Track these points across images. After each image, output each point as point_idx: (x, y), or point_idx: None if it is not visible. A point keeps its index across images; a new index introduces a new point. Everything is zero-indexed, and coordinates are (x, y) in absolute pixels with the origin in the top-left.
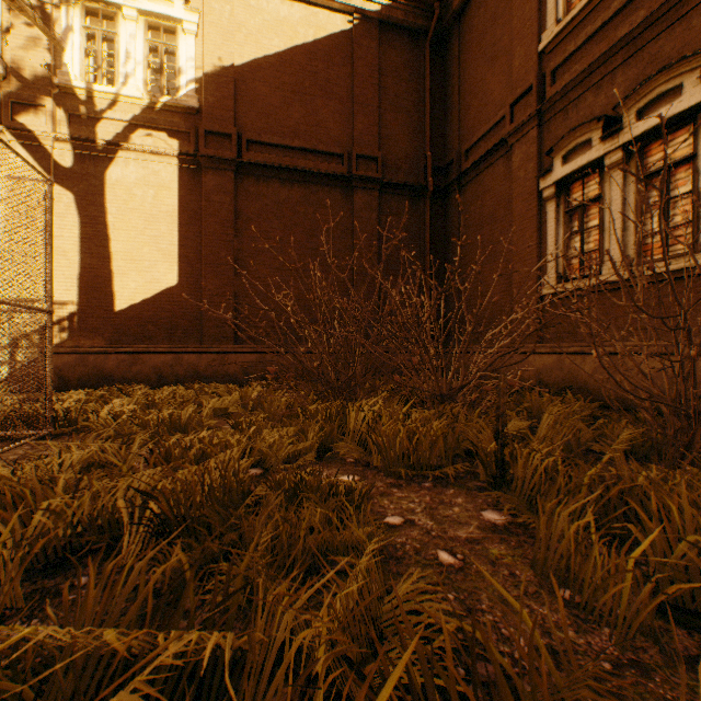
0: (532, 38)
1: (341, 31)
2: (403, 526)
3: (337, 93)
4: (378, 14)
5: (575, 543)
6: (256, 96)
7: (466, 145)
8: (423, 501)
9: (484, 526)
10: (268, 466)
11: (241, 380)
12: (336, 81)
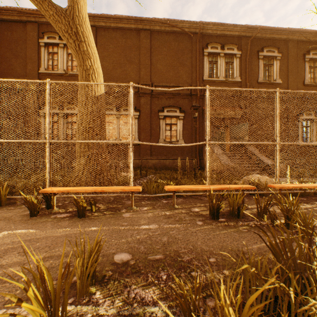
0: (36, 66)
1: None
2: None
3: None
4: None
5: None
6: None
7: (0, 77)
8: None
9: None
10: None
11: None
12: None
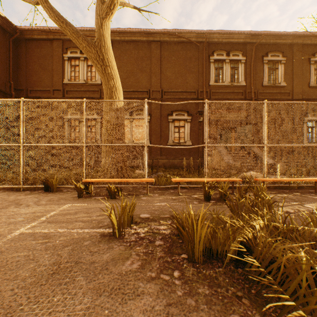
0: (61, 77)
1: None
2: None
3: None
4: None
5: None
6: None
7: (31, 88)
8: None
9: None
10: None
11: None
12: None
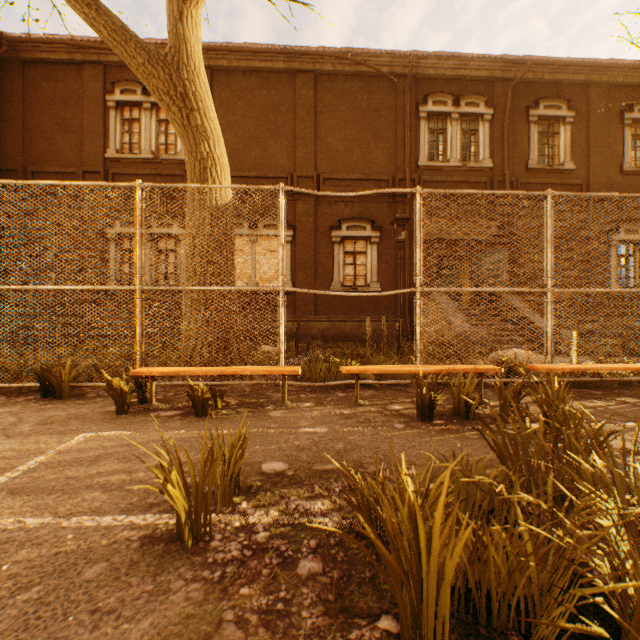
0: (101, 145)
1: None
2: None
3: None
4: None
5: None
6: None
7: (35, 167)
8: None
9: None
10: None
11: None
12: None
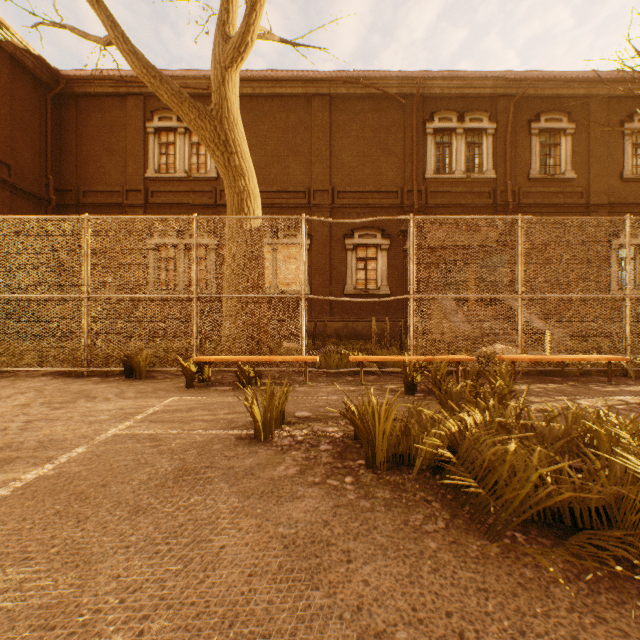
0: (142, 167)
1: None
2: None
3: None
4: (13, 52)
5: None
6: None
7: (86, 187)
8: None
9: None
10: None
11: None
12: None
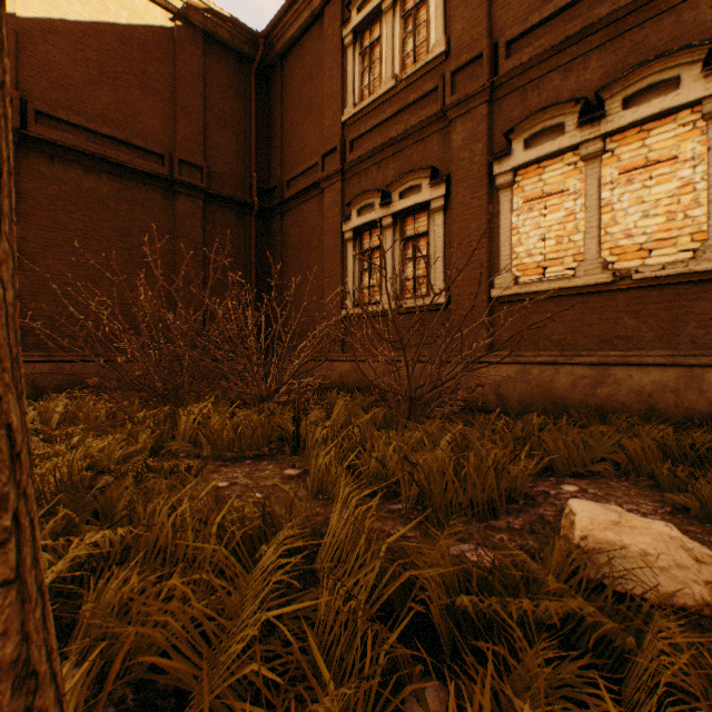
0: (338, 109)
1: (162, 26)
2: (230, 486)
3: (158, 89)
4: (204, 25)
5: (329, 470)
6: (50, 62)
7: (288, 176)
8: (245, 471)
9: (285, 477)
10: (100, 468)
11: (27, 394)
12: (156, 76)
